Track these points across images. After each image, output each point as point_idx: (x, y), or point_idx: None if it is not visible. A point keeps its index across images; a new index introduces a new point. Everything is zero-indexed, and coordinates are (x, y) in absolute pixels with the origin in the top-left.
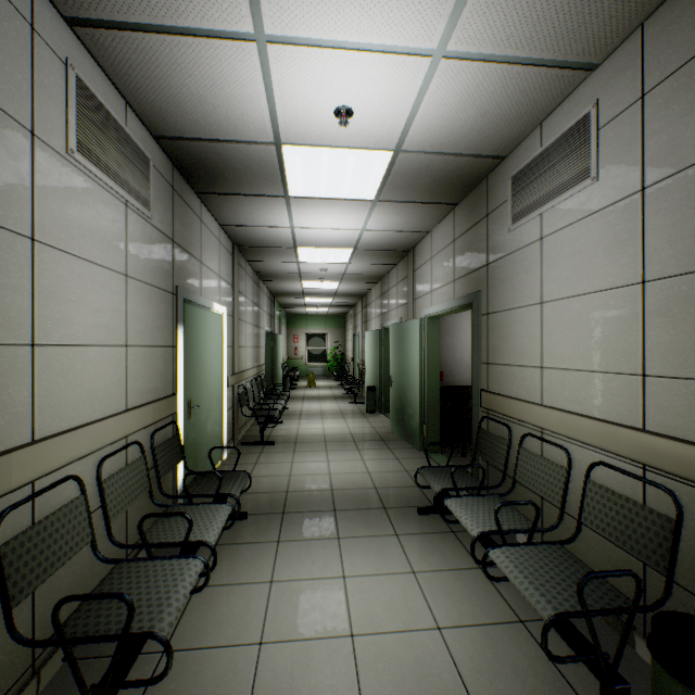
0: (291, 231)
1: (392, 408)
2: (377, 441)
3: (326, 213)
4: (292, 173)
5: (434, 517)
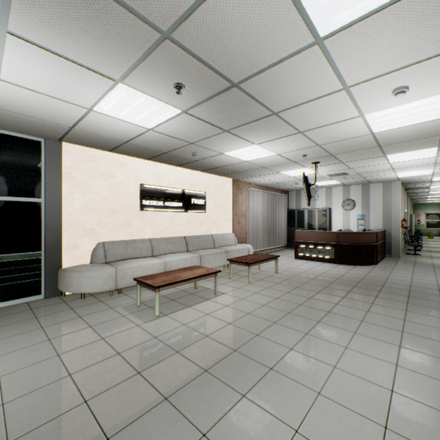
0: (427, 190)
1: None
2: None
3: None
4: (431, 187)
5: None
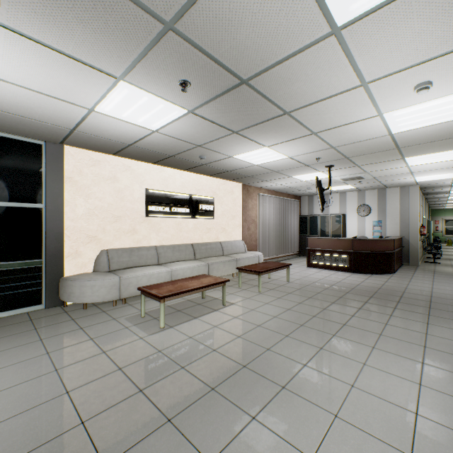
0: (447, 195)
1: None
2: None
3: None
4: (451, 192)
5: None
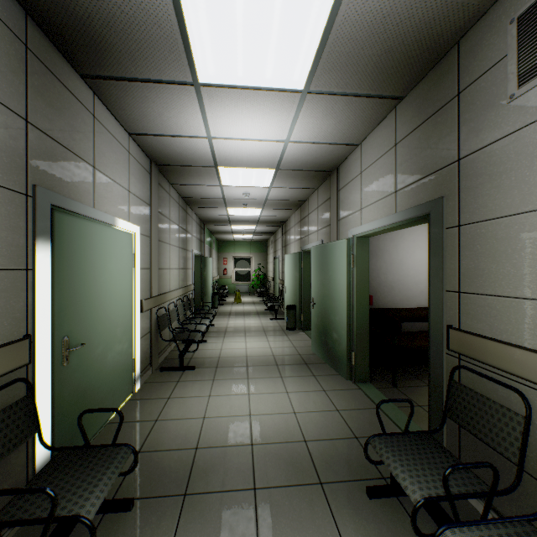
0: (209, 144)
1: (314, 330)
2: (300, 365)
3: (245, 114)
4: (196, 33)
5: (392, 505)
